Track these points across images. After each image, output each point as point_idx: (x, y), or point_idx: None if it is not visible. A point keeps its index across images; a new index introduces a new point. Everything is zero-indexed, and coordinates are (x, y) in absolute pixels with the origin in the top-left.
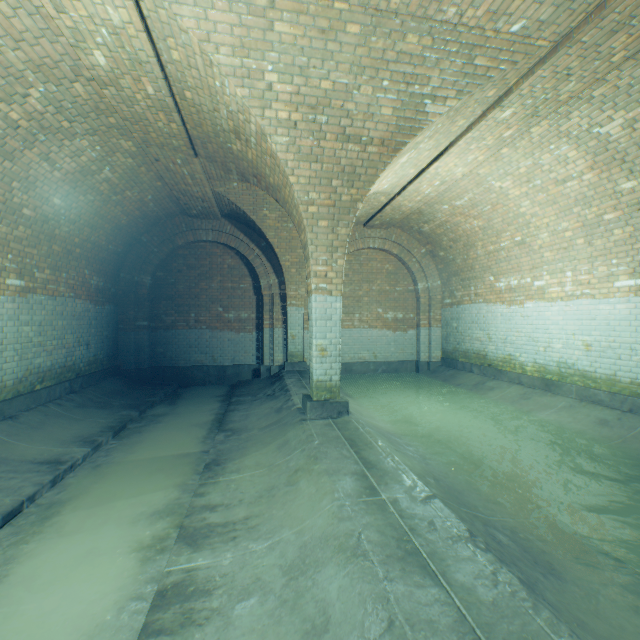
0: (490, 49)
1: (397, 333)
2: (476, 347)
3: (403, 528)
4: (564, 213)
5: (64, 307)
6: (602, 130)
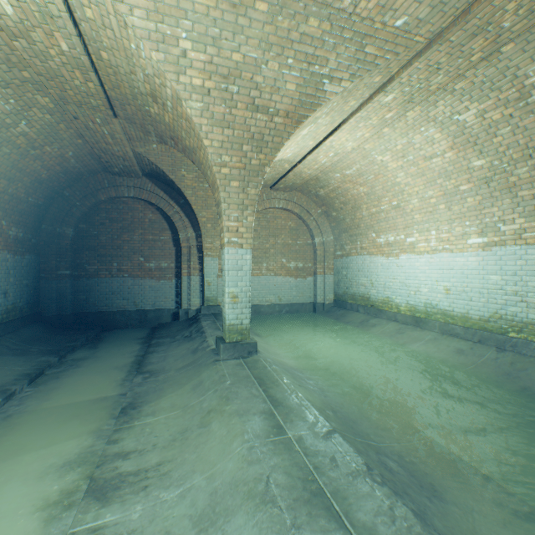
0: (378, 39)
1: (298, 280)
2: (361, 291)
3: (308, 467)
4: (430, 183)
5: None
6: (460, 117)
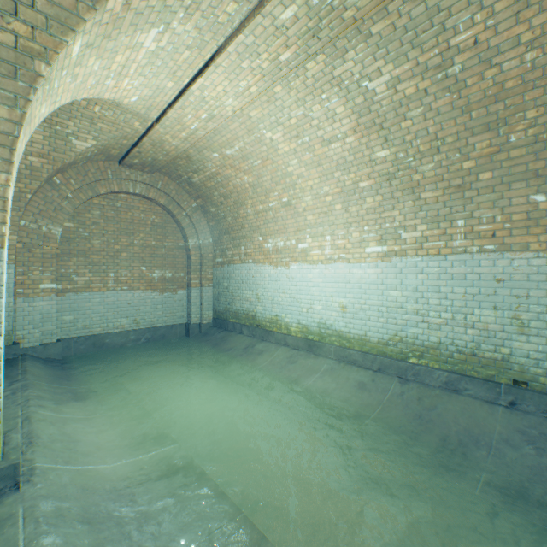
0: None
1: (166, 294)
2: (246, 307)
3: None
4: (327, 177)
5: None
6: (371, 85)
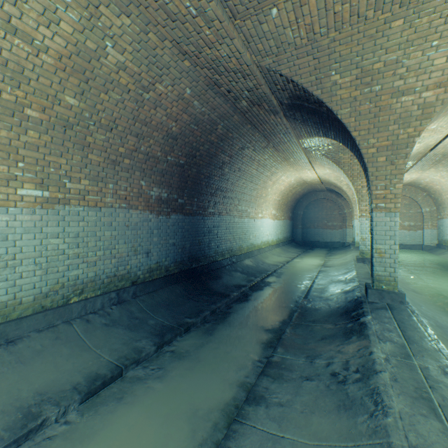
0: None
1: (410, 232)
2: (447, 238)
3: None
4: None
5: (286, 222)
6: None
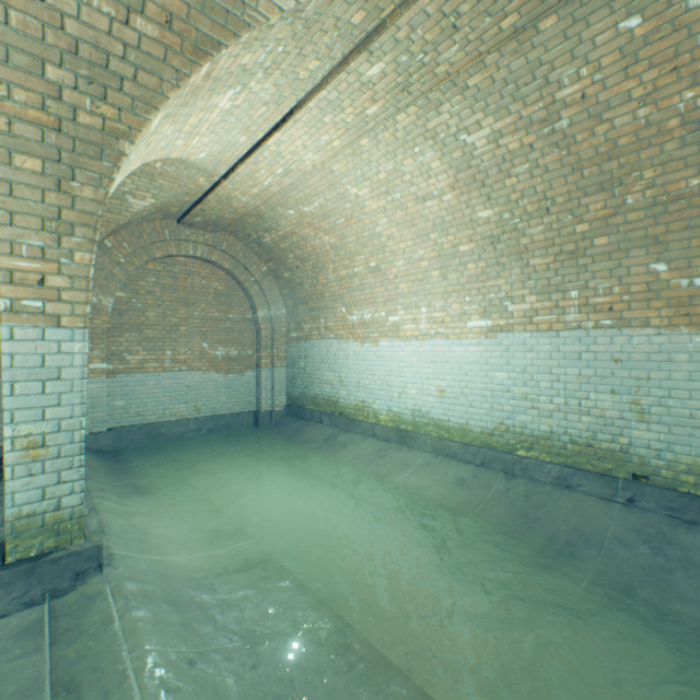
0: None
1: (231, 376)
2: (327, 392)
3: None
4: (422, 239)
5: None
6: (469, 139)
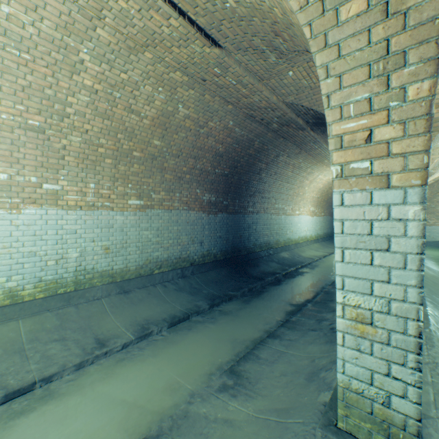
0: None
1: None
2: None
3: None
4: None
5: (327, 218)
6: None
